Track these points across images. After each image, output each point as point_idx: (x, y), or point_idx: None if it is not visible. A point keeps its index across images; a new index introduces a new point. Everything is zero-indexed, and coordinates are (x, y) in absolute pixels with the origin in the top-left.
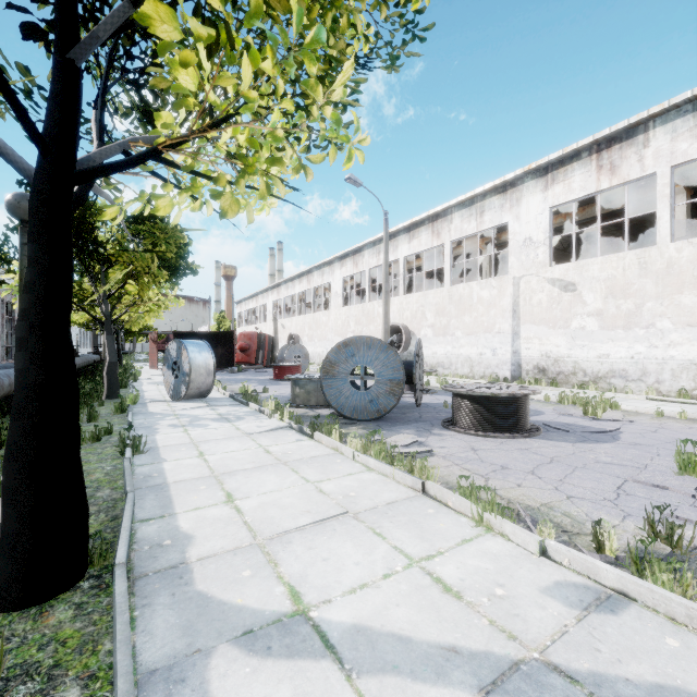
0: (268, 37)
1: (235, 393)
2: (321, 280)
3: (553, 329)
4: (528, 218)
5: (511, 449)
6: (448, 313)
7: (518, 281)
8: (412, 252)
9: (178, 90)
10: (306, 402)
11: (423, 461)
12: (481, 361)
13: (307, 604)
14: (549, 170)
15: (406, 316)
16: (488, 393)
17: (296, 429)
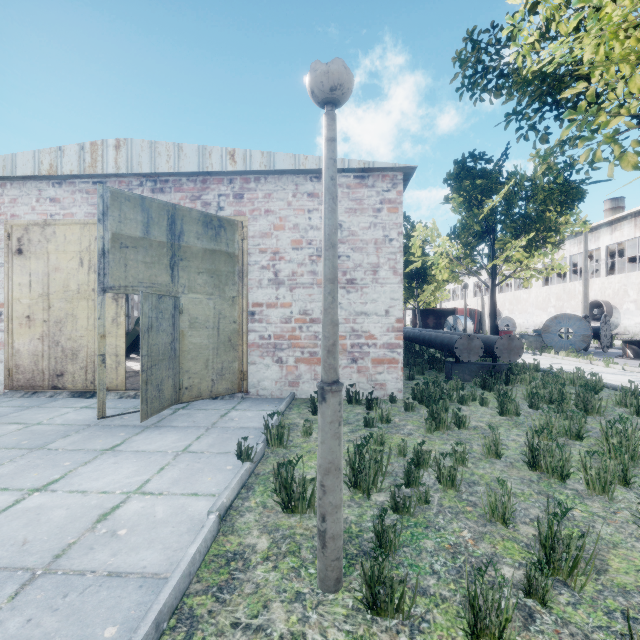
0: (542, 253)
1: None
2: None
3: None
4: None
5: None
6: None
7: None
8: (613, 241)
9: (512, 259)
10: (529, 347)
11: (591, 355)
12: None
13: (554, 367)
14: None
15: (608, 293)
16: (639, 340)
17: (531, 353)
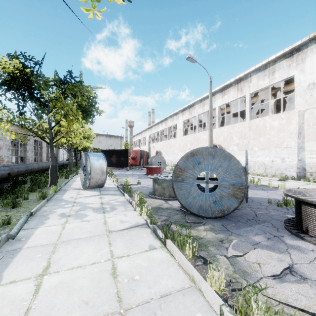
0: None
1: (121, 184)
2: (172, 123)
3: None
4: (312, 70)
5: None
6: (248, 136)
7: (303, 113)
8: (224, 102)
9: None
10: (162, 194)
11: None
12: (273, 165)
13: None
14: None
15: (220, 139)
16: None
17: (151, 228)
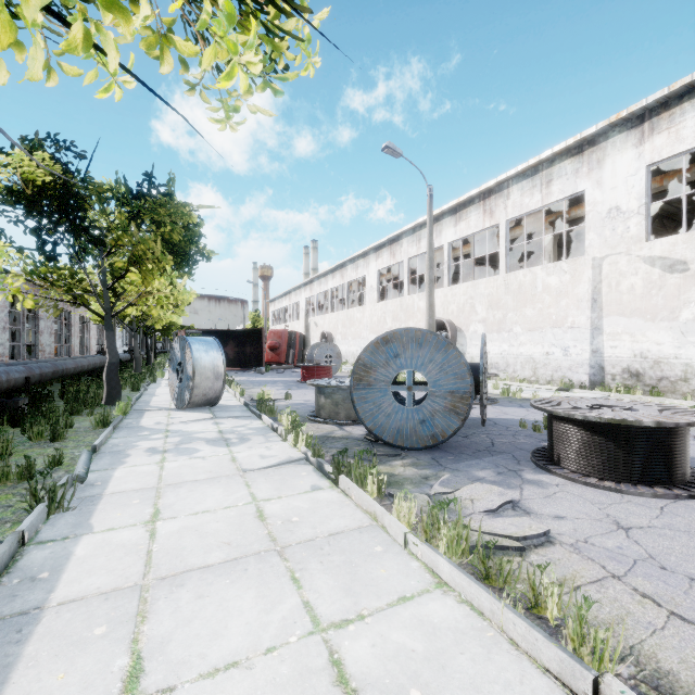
0: None
1: (252, 400)
2: (355, 274)
3: (652, 322)
4: (615, 182)
5: (694, 529)
6: (503, 305)
7: (600, 262)
8: (458, 236)
9: None
10: (333, 416)
11: (582, 611)
12: (548, 362)
13: None
14: (646, 117)
15: (452, 310)
16: (627, 420)
17: (314, 464)
